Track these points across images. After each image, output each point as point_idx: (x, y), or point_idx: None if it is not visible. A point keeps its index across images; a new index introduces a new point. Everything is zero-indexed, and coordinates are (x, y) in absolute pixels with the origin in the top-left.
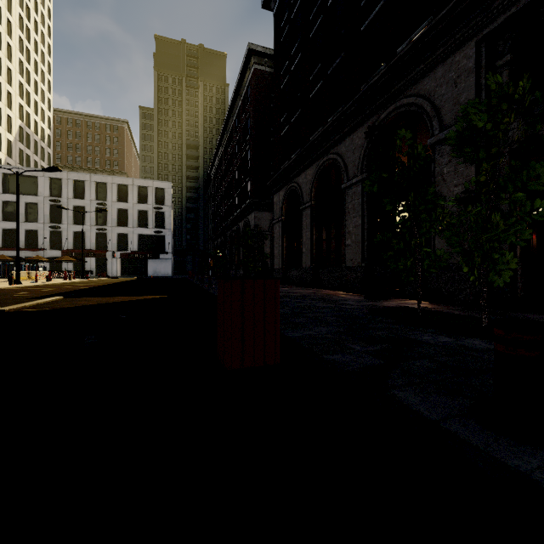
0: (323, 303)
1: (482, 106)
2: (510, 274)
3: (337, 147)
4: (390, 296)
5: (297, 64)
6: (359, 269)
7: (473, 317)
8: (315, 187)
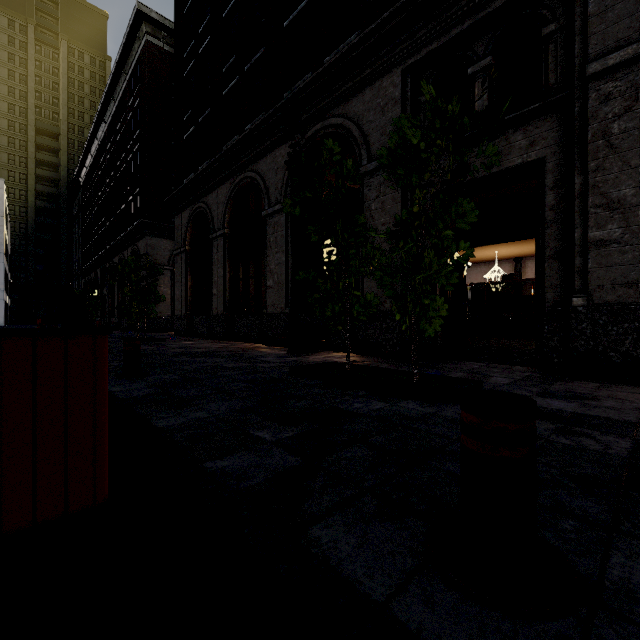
0: (234, 361)
1: (416, 121)
2: (441, 322)
3: (257, 164)
4: (317, 348)
5: (206, 47)
6: (283, 316)
7: (402, 371)
8: (230, 211)
